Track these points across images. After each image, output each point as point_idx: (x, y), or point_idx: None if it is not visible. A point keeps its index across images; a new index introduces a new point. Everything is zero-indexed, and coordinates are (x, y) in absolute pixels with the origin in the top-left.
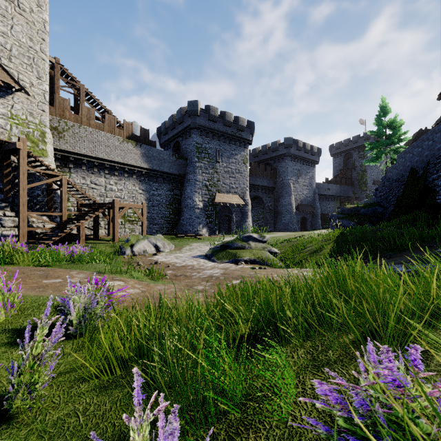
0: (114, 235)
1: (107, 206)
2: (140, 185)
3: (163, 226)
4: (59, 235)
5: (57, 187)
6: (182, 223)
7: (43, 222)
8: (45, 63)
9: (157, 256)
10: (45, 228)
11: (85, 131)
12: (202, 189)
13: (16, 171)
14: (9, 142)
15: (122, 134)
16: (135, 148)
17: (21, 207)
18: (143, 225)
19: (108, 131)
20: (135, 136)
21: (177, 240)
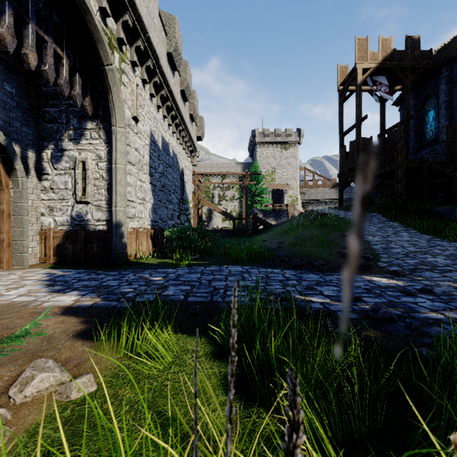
0: None
1: None
2: None
3: None
4: None
5: None
6: None
7: None
8: (297, 176)
9: None
10: None
11: (313, 190)
12: None
13: (290, 211)
14: (287, 204)
15: (330, 185)
16: (335, 190)
17: None
18: None
19: (323, 186)
20: (337, 184)
21: None
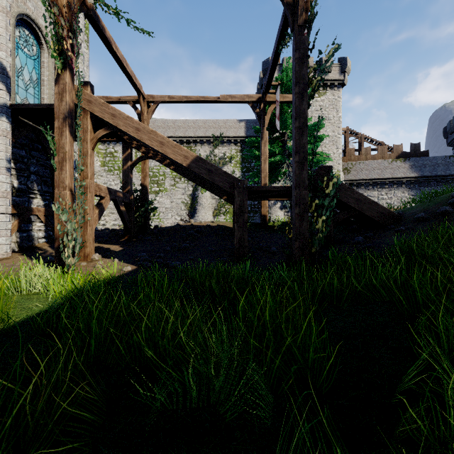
0: None
1: None
2: (410, 192)
3: None
4: None
5: None
6: None
7: None
8: (340, 139)
9: None
10: None
11: (363, 164)
12: None
13: None
14: None
15: (391, 156)
16: (403, 163)
17: None
18: None
19: (380, 158)
20: (404, 153)
21: None
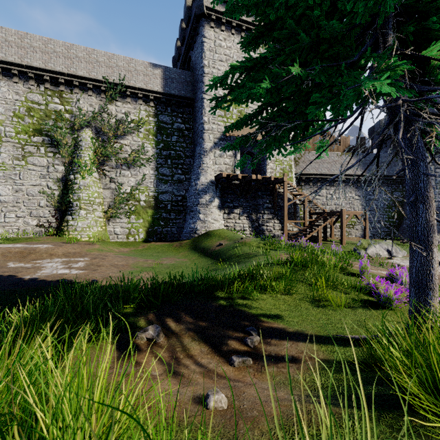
0: (341, 238)
1: (336, 214)
2: (356, 192)
3: (380, 230)
4: (307, 236)
5: (298, 202)
6: (404, 228)
7: (291, 227)
8: None
9: (393, 260)
10: (295, 231)
11: (312, 155)
12: (434, 187)
13: (278, 194)
14: (279, 178)
15: (339, 148)
16: (352, 159)
17: (284, 218)
18: (366, 230)
19: (328, 149)
20: (351, 147)
21: (402, 246)
